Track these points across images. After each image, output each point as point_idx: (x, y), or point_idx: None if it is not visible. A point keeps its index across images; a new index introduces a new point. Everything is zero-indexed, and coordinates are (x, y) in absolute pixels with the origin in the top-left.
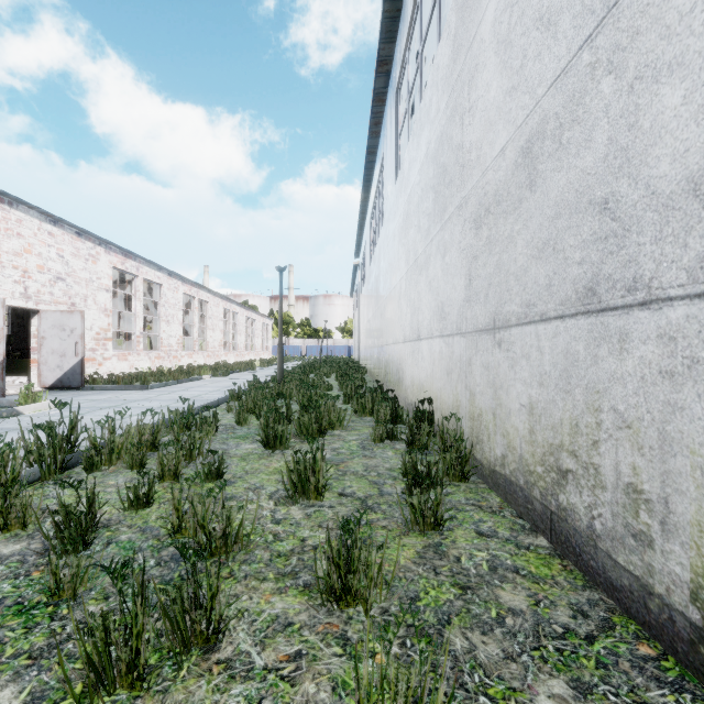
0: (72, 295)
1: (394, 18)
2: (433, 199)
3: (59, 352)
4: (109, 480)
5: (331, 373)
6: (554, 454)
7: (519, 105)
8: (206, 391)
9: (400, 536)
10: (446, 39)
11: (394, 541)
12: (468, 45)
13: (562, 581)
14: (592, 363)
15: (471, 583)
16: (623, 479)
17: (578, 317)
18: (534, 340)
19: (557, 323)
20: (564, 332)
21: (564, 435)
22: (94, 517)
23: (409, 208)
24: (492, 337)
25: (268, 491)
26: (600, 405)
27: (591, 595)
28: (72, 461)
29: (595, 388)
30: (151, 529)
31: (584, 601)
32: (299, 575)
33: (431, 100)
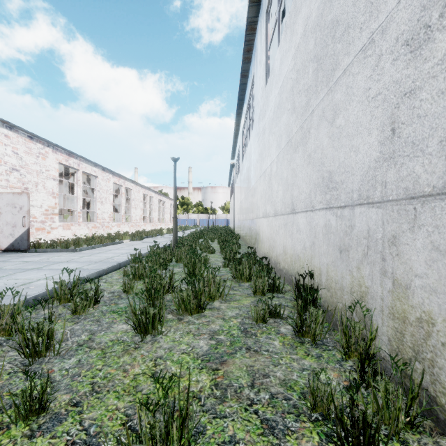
0: (25, 182)
1: None
2: (315, 69)
3: (12, 224)
4: None
5: (215, 238)
6: None
7: None
8: (119, 253)
9: None
10: None
11: None
12: None
13: None
14: None
15: None
16: None
17: None
18: None
19: None
20: None
21: None
22: None
23: (281, 98)
24: None
25: None
26: None
27: None
28: None
29: None
30: None
31: None
32: None
33: None
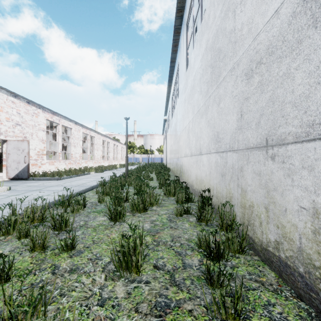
0: (24, 132)
1: None
2: (211, 72)
3: (17, 161)
4: None
5: (153, 171)
6: None
7: None
8: (89, 180)
9: None
10: None
11: None
12: None
13: None
14: None
15: None
16: None
17: None
18: (320, 154)
19: None
20: None
21: None
22: None
23: (194, 83)
24: (264, 152)
25: (104, 262)
26: None
27: None
28: None
29: None
30: None
31: None
32: None
33: (209, 15)
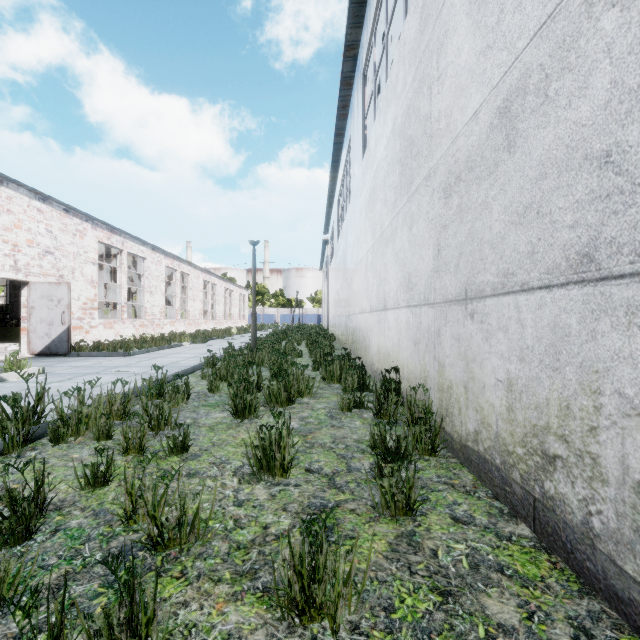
0: (60, 267)
1: (361, 3)
2: (400, 172)
3: (47, 321)
4: (73, 452)
5: (302, 340)
6: (539, 437)
7: (495, 63)
8: (184, 357)
9: (372, 537)
10: (413, 12)
11: (363, 529)
12: (436, 13)
13: (554, 584)
14: (588, 339)
15: (451, 587)
16: (632, 474)
17: (569, 286)
18: (513, 312)
19: (542, 294)
20: (551, 304)
21: (551, 416)
22: (43, 501)
23: (376, 183)
24: (463, 307)
25: (233, 466)
26: (599, 386)
27: (590, 605)
28: (39, 432)
29: (593, 367)
30: (105, 513)
31: (584, 613)
32: (259, 575)
33: (398, 76)
